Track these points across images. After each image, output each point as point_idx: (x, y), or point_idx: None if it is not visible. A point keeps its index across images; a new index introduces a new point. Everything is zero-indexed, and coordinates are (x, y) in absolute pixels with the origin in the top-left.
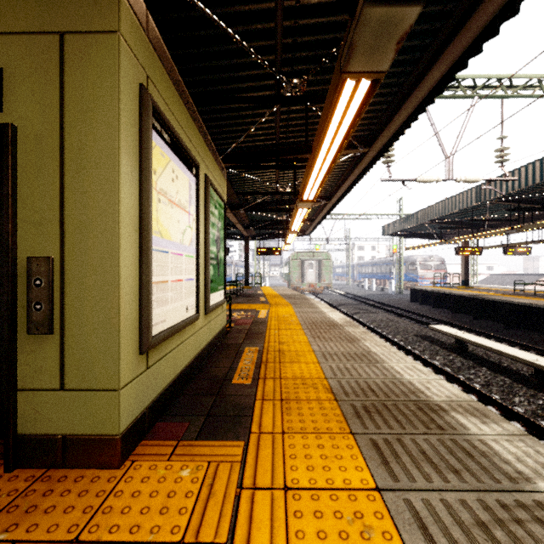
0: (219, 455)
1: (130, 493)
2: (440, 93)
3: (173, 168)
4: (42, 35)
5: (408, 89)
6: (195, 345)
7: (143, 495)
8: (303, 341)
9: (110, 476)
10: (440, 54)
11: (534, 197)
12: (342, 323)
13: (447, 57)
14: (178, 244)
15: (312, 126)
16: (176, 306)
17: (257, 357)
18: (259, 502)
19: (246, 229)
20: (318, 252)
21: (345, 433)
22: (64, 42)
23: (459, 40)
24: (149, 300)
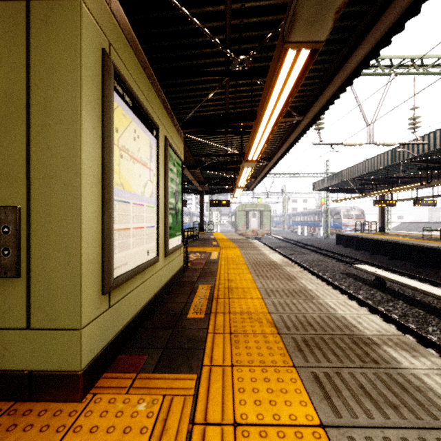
0: (174, 388)
1: (88, 428)
2: (366, 67)
3: (135, 129)
4: (10, 1)
5: (338, 65)
6: (156, 283)
7: (100, 430)
8: (249, 279)
9: (72, 410)
10: (367, 33)
11: (440, 158)
12: (281, 263)
13: (373, 35)
14: (139, 195)
15: (256, 97)
16: (137, 250)
17: (209, 293)
18: (210, 439)
19: (201, 185)
20: (260, 204)
21: (288, 366)
22: (30, 7)
23: (384, 19)
24: (110, 246)
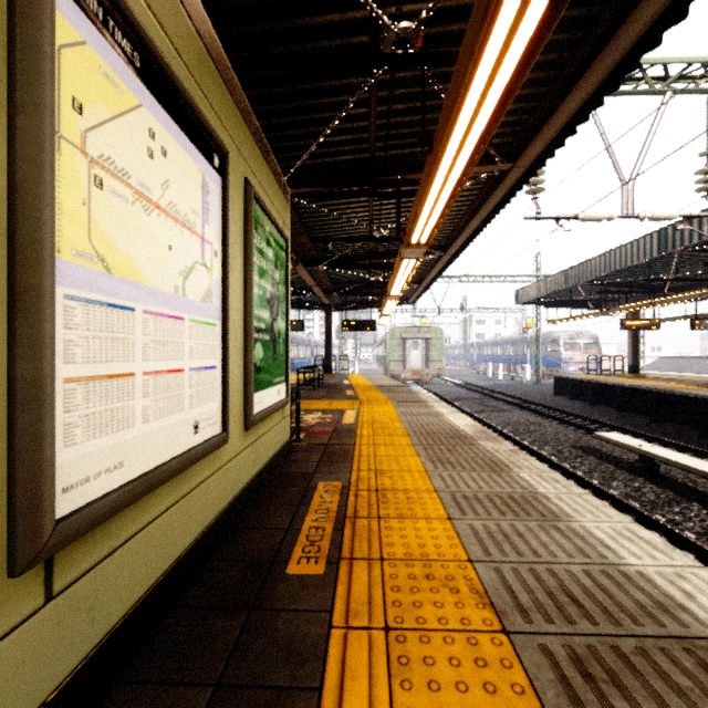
0: None
1: None
2: (653, 46)
3: (153, 129)
4: None
5: (589, 52)
6: (222, 490)
7: None
8: (416, 468)
9: None
10: None
11: None
12: (472, 433)
13: None
14: (168, 294)
15: (426, 126)
16: (162, 426)
17: (338, 503)
18: None
19: (328, 294)
20: (425, 328)
21: None
22: None
23: None
24: (40, 428)
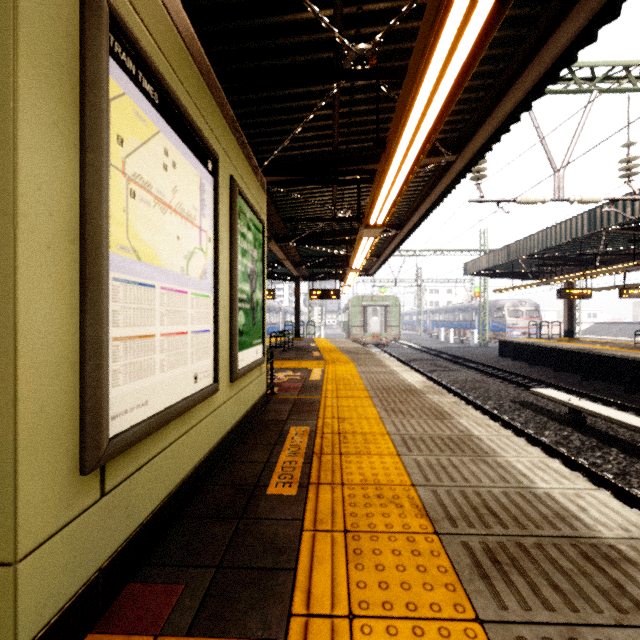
0: None
1: None
2: (570, 63)
3: (167, 148)
4: None
5: (519, 64)
6: (214, 430)
7: None
8: (373, 416)
9: None
10: None
11: None
12: (422, 388)
13: (588, 1)
14: (176, 274)
15: (382, 124)
16: (173, 375)
17: (307, 443)
18: None
19: (297, 267)
20: (384, 296)
21: (467, 619)
22: None
23: None
24: (100, 372)
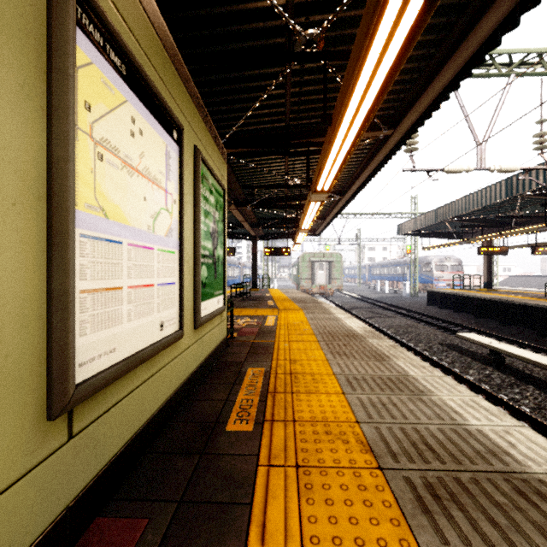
0: None
1: None
2: (495, 46)
3: (134, 117)
4: None
5: (449, 49)
6: (179, 372)
7: None
8: (320, 358)
9: None
10: None
11: None
12: (363, 333)
13: None
14: (143, 232)
15: (328, 102)
16: (139, 324)
17: (262, 383)
18: None
19: (254, 228)
20: (328, 253)
21: None
22: None
23: None
24: (67, 322)
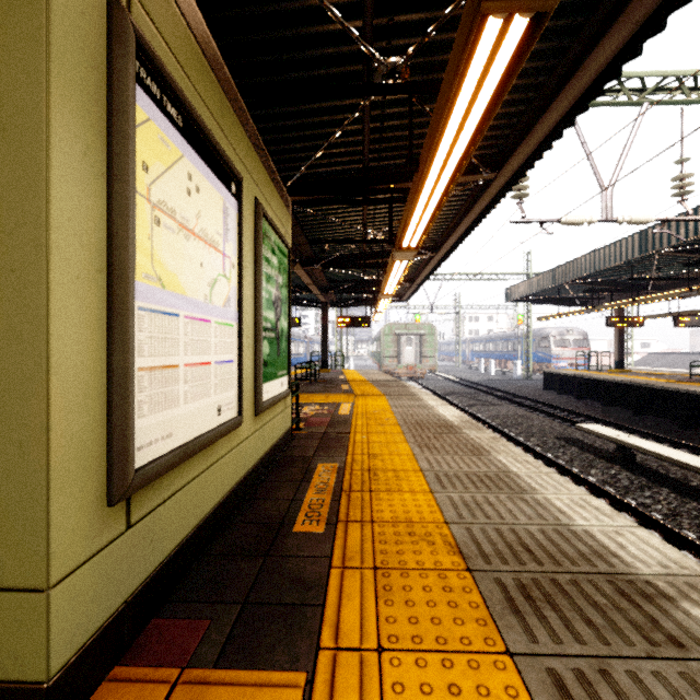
0: None
1: None
2: (615, 77)
3: (190, 172)
4: None
5: (561, 77)
6: (237, 466)
7: None
8: (405, 452)
9: None
10: (622, 9)
11: None
12: (458, 423)
13: (632, 13)
14: (200, 302)
15: (416, 140)
16: (196, 407)
17: (335, 480)
18: None
19: (324, 292)
20: (419, 324)
21: (497, 651)
22: None
23: None
24: (127, 402)
